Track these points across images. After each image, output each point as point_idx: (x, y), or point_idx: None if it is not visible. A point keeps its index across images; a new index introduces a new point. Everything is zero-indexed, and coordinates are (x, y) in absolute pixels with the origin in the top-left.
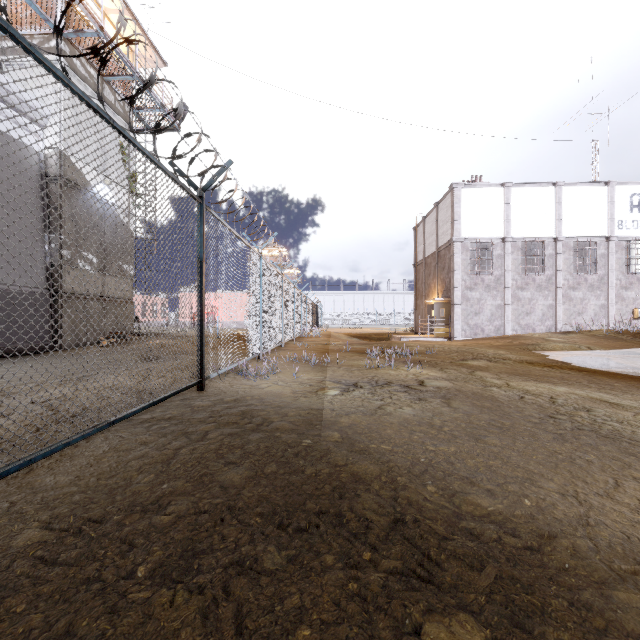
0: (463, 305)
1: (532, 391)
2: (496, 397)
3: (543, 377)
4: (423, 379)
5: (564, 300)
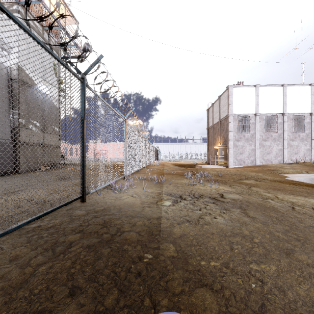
0: (234, 149)
1: (296, 203)
2: (276, 208)
3: (295, 191)
4: (222, 193)
5: (287, 146)
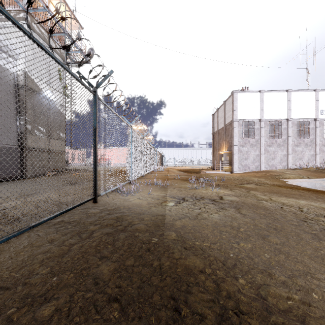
0: (238, 154)
1: (286, 203)
2: (266, 207)
3: (289, 194)
4: (221, 195)
5: (292, 152)
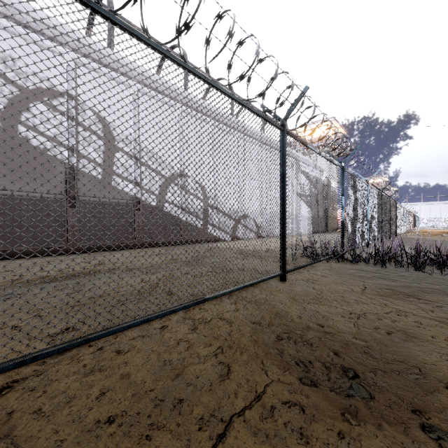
0: None
1: None
2: None
3: None
4: None
5: None
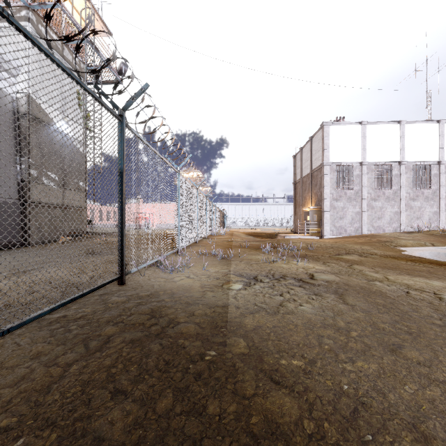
0: (331, 212)
1: (413, 286)
2: (384, 292)
3: (413, 271)
4: (312, 273)
5: (406, 208)
